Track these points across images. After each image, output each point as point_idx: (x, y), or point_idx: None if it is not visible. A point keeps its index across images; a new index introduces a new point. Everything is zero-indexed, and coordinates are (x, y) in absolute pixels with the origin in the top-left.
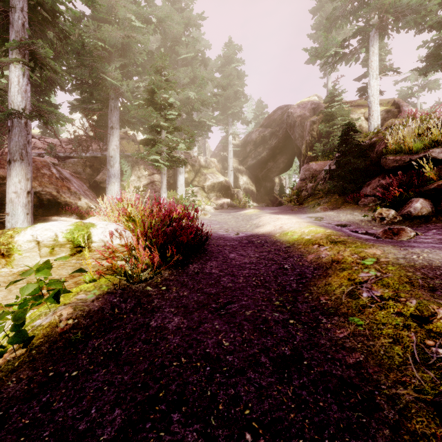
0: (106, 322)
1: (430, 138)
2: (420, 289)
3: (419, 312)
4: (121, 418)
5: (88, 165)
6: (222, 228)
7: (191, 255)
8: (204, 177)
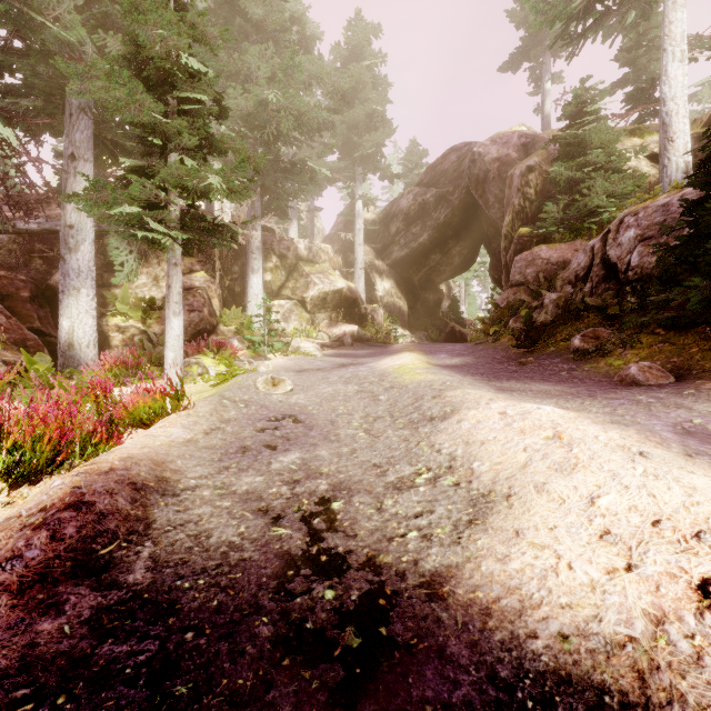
0: None
1: None
2: None
3: None
4: None
5: (37, 250)
6: (300, 494)
7: None
8: (305, 281)
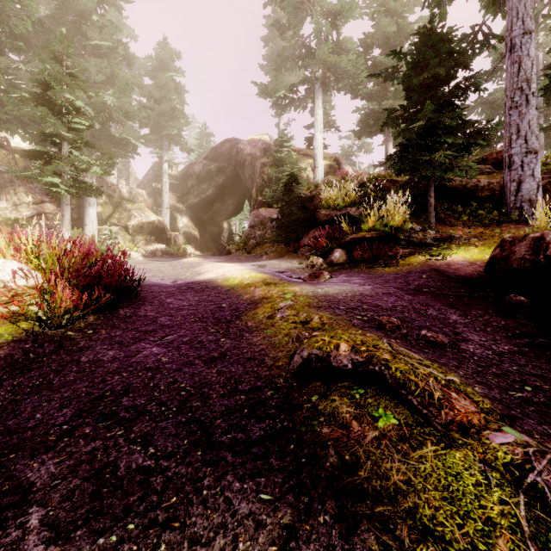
0: (21, 366)
1: (350, 198)
2: (313, 308)
3: (305, 319)
4: (72, 411)
5: None
6: (156, 277)
7: (123, 297)
8: (128, 214)
